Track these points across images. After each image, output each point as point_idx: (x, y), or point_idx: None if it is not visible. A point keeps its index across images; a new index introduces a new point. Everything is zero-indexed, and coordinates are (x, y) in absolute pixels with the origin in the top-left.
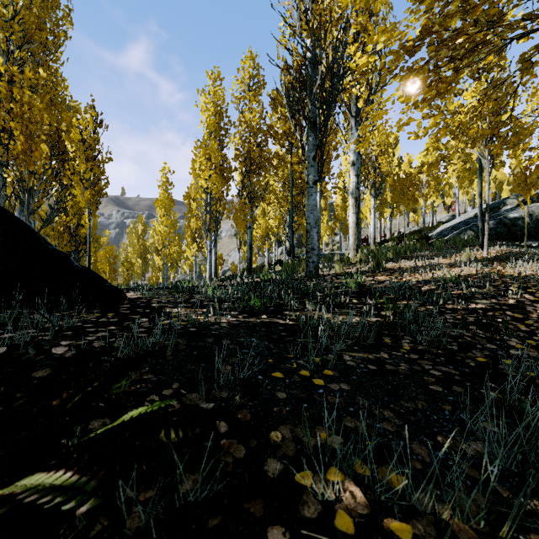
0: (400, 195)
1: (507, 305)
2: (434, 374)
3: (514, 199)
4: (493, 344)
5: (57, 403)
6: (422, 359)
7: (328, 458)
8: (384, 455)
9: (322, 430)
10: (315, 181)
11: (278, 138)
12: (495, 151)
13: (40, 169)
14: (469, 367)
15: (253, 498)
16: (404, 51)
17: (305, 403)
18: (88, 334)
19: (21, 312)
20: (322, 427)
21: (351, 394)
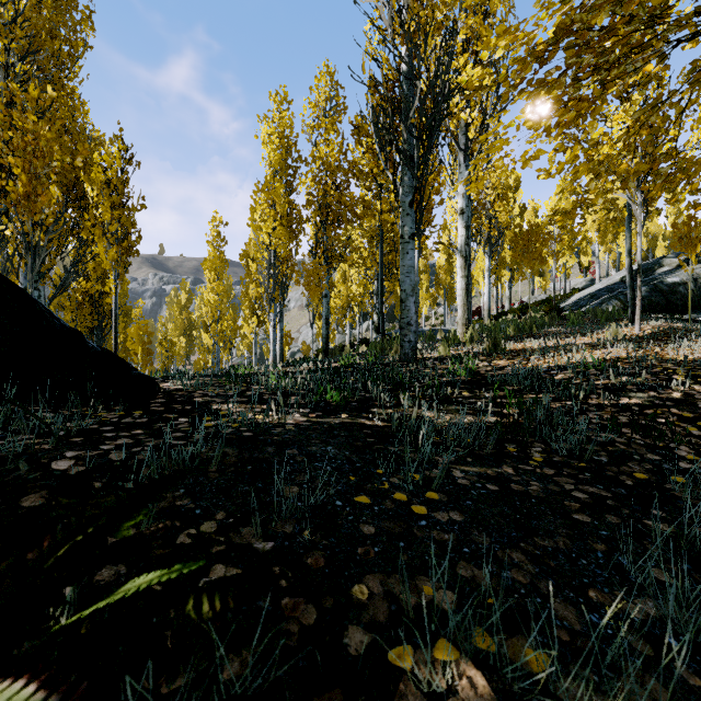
0: (523, 254)
1: (671, 400)
2: (578, 497)
3: (673, 258)
4: (655, 454)
5: (34, 557)
6: (560, 475)
7: (436, 625)
8: (515, 619)
9: (425, 582)
10: (412, 234)
11: (363, 179)
12: (654, 193)
13: (49, 219)
14: (625, 487)
15: (328, 690)
16: (534, 58)
17: (401, 542)
18: (103, 441)
19: (14, 411)
20: (426, 577)
21: (465, 527)
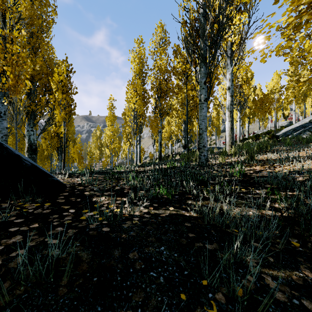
0: (259, 109)
1: None
2: None
3: None
4: None
5: None
6: None
7: None
8: None
9: None
10: (205, 99)
11: (178, 74)
12: None
13: (24, 96)
14: None
15: None
16: None
17: None
18: (0, 240)
19: None
20: None
21: None
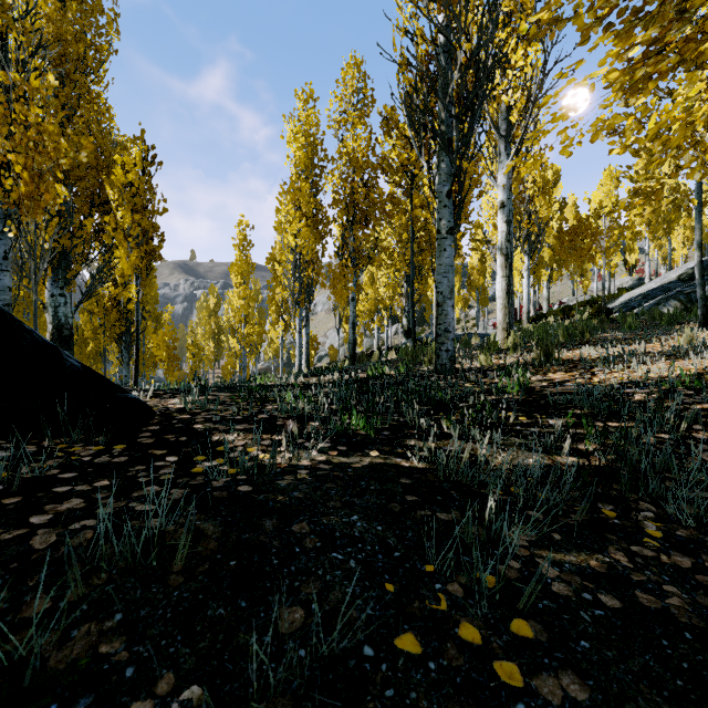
0: (569, 250)
1: None
2: None
3: None
4: None
5: None
6: (703, 569)
7: None
8: None
9: None
10: (450, 229)
11: (392, 173)
12: None
13: (53, 220)
14: None
15: None
16: None
17: None
18: (43, 506)
19: None
20: None
21: None
